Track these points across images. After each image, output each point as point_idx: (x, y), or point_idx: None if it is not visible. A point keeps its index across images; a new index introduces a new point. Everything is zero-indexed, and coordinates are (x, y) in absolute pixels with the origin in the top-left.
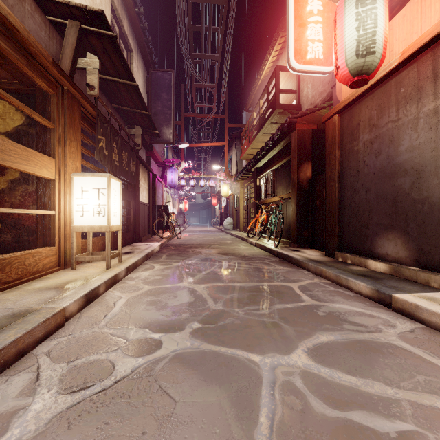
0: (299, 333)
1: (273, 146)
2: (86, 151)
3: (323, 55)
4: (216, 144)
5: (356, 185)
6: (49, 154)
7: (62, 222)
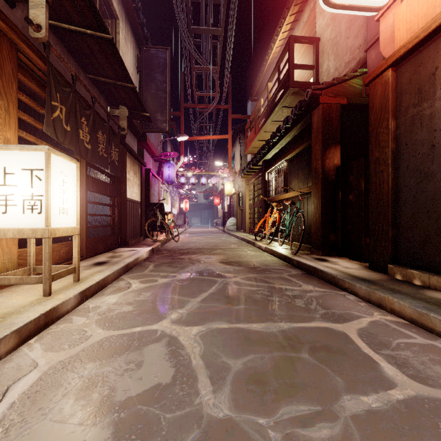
0: None
1: (286, 130)
2: (36, 123)
3: None
4: (218, 136)
5: (428, 168)
6: None
7: None
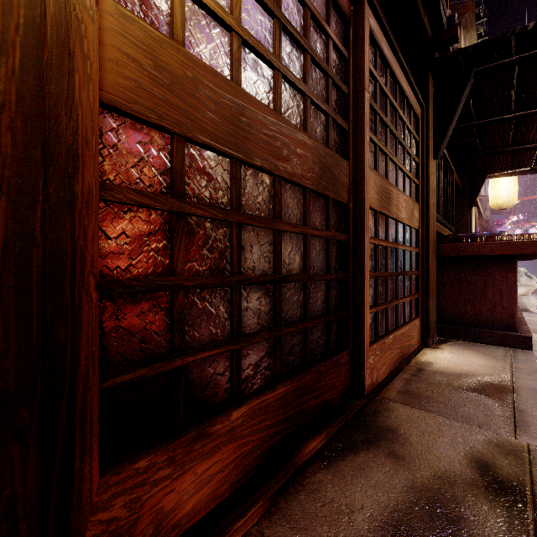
0: None
1: None
2: None
3: None
4: None
5: None
6: None
7: None
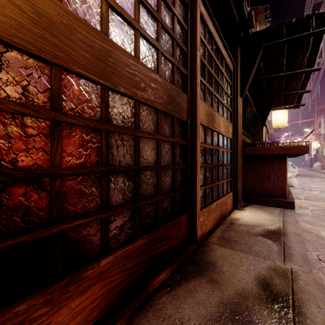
0: None
1: None
2: None
3: None
4: (307, 120)
5: None
6: None
7: None
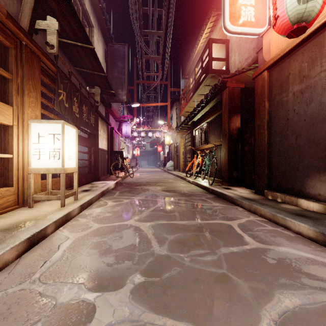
0: (255, 292)
1: (207, 103)
2: (49, 103)
3: (254, 18)
4: (160, 104)
5: (285, 132)
6: (8, 102)
7: (20, 164)
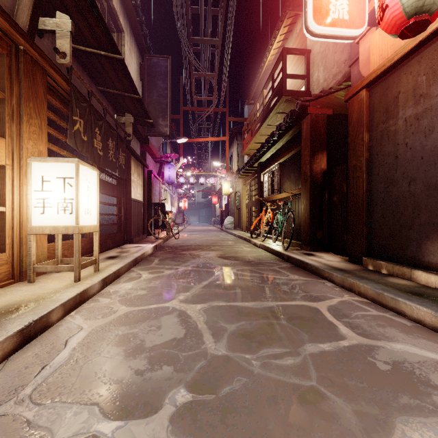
0: (365, 420)
1: (280, 136)
2: (59, 135)
3: (348, 15)
4: (216, 138)
5: (393, 175)
6: None
7: (16, 221)
